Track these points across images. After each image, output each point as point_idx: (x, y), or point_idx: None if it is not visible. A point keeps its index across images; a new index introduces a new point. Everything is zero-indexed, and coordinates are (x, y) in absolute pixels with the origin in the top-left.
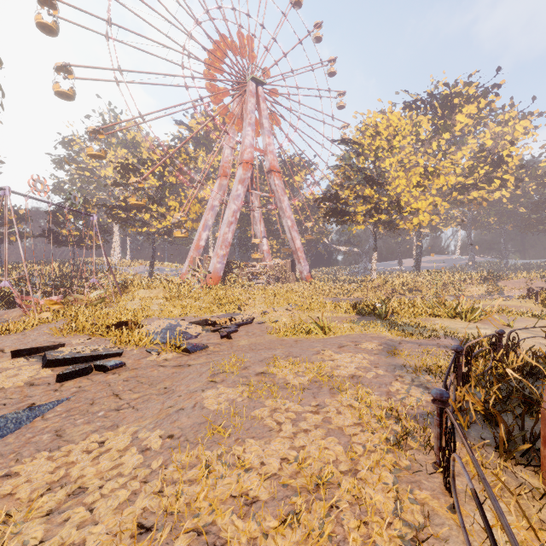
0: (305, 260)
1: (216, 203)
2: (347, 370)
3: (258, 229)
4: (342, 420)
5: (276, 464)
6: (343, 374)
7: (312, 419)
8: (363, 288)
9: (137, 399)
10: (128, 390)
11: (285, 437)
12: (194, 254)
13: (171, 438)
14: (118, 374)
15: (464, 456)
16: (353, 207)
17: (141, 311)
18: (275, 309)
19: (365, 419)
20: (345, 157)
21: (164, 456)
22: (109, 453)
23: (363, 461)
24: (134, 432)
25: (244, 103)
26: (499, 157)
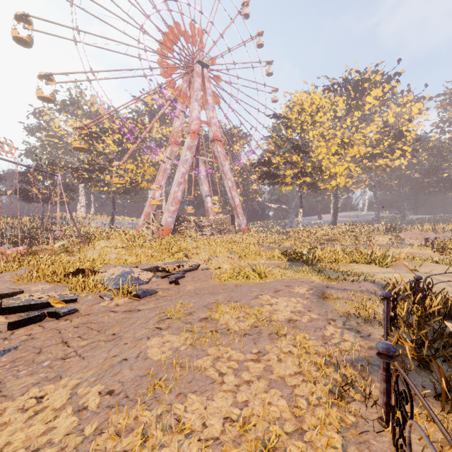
0: (243, 215)
1: (167, 166)
2: (284, 314)
3: (204, 189)
4: (283, 368)
5: (219, 426)
6: (280, 318)
7: (254, 368)
8: (291, 239)
9: (85, 346)
10: (77, 337)
11: (227, 390)
12: (149, 210)
13: (110, 394)
14: (70, 320)
15: (406, 408)
16: (283, 171)
17: (98, 260)
18: (217, 257)
19: (305, 367)
20: (276, 129)
21: (100, 418)
22: (44, 413)
23: (309, 419)
24: (75, 385)
25: (191, 82)
26: (400, 132)
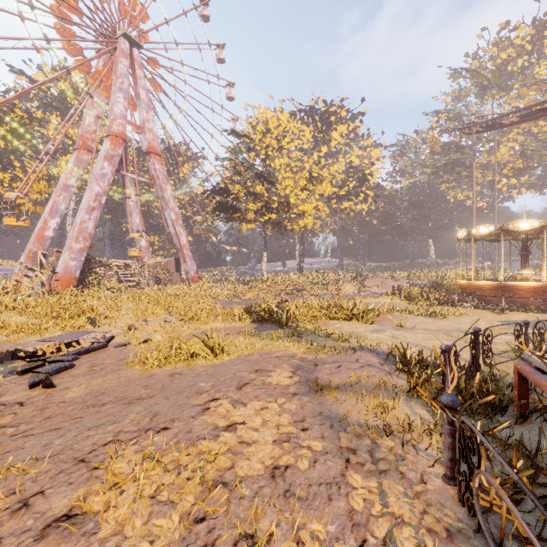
0: (192, 259)
1: (72, 182)
2: (262, 455)
3: (134, 221)
4: None
5: None
6: (255, 470)
7: None
8: (255, 289)
9: None
10: None
11: None
12: (36, 248)
13: None
14: None
15: None
16: (244, 204)
17: None
18: (147, 321)
19: None
20: (235, 150)
21: None
22: None
23: None
24: None
25: (114, 64)
26: (363, 174)
